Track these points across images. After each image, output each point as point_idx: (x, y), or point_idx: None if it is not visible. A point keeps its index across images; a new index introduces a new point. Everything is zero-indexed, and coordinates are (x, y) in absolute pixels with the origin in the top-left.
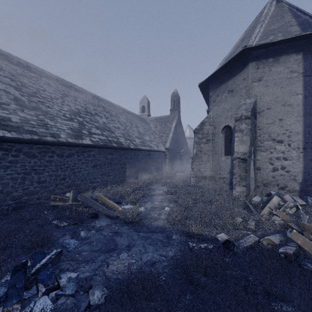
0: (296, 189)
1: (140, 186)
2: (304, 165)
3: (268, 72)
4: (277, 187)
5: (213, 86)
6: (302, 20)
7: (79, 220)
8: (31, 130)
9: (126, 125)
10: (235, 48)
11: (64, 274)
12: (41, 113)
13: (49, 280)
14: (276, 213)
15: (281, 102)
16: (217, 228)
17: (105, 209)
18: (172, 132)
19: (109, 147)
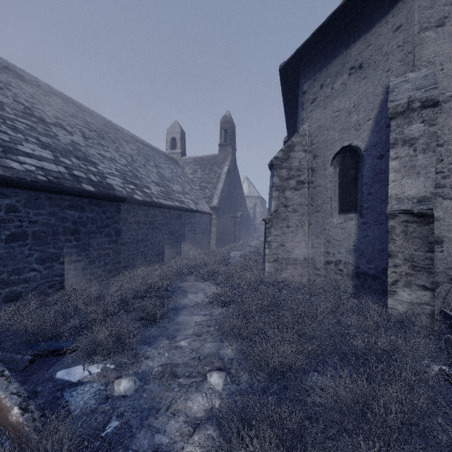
0: None
1: (148, 287)
2: None
3: None
4: None
5: (311, 69)
6: None
7: None
8: None
9: (133, 159)
10: None
11: None
12: None
13: None
14: None
15: None
16: None
17: None
18: (222, 181)
19: (68, 190)
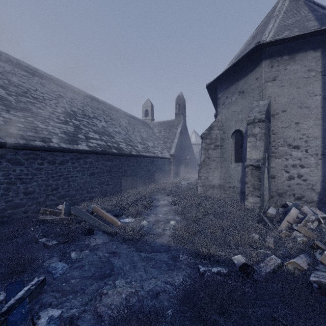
0: (314, 200)
1: (142, 197)
2: (323, 172)
3: (283, 71)
4: (293, 198)
5: (222, 87)
6: (320, 15)
7: (70, 238)
8: (16, 134)
9: (127, 130)
10: (246, 46)
11: (44, 311)
12: (31, 114)
13: (23, 322)
14: (297, 228)
15: (297, 104)
16: (230, 246)
17: (101, 224)
18: (177, 138)
19: (108, 153)
